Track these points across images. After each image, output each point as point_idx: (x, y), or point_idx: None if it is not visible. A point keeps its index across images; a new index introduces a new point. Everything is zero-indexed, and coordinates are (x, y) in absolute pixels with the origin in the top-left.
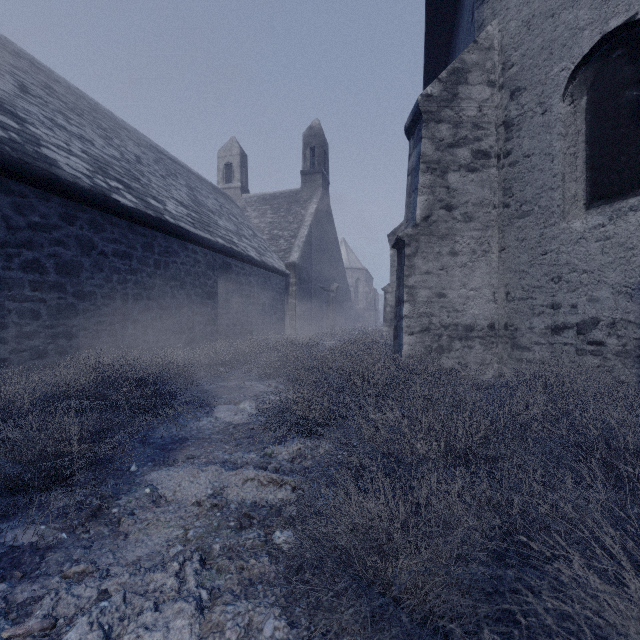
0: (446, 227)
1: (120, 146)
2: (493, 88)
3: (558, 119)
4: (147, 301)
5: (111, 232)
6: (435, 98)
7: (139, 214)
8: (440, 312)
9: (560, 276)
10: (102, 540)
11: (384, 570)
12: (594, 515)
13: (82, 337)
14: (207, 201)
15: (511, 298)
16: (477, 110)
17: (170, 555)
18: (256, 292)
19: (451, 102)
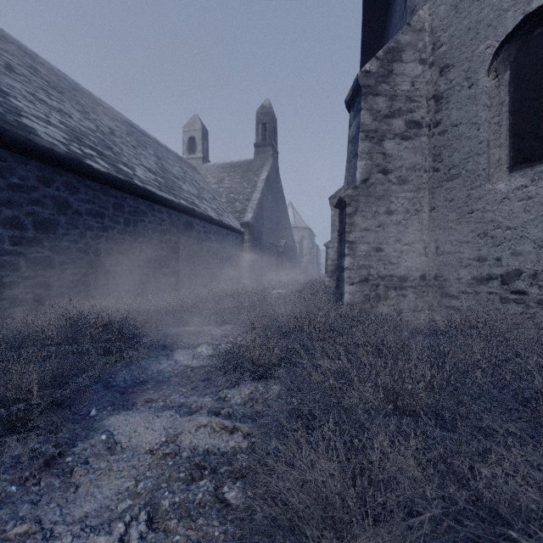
0: (383, 189)
1: (96, 120)
2: (424, 65)
3: (484, 92)
4: (118, 255)
5: (85, 193)
6: (373, 74)
7: (110, 178)
8: (377, 264)
9: (485, 232)
10: (52, 493)
11: None
12: None
13: (58, 287)
14: (173, 168)
15: (440, 252)
16: (410, 85)
17: (118, 511)
18: (215, 247)
19: (387, 78)
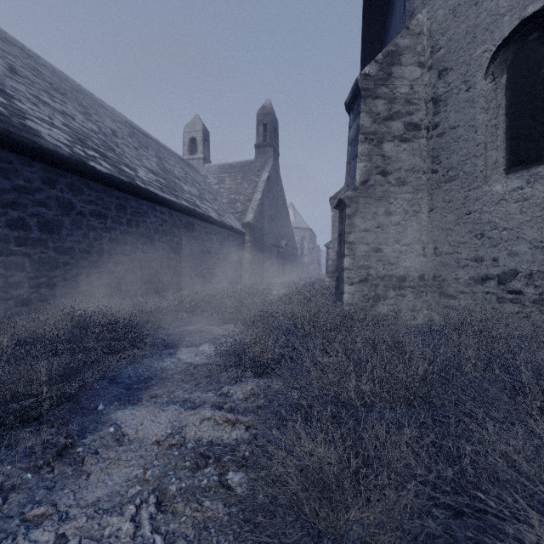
0: (382, 190)
1: (98, 121)
2: (423, 68)
3: (481, 95)
4: (120, 255)
5: (88, 195)
6: (372, 77)
7: (113, 179)
8: (377, 265)
9: (483, 233)
10: (65, 480)
11: (335, 519)
12: (539, 461)
13: (62, 287)
14: (174, 169)
15: (439, 252)
16: (409, 88)
17: (128, 496)
18: (216, 248)
19: (386, 81)
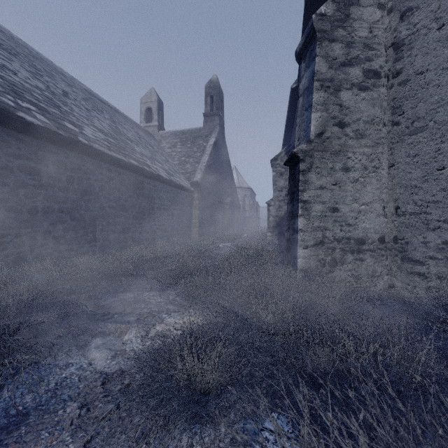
0: (339, 143)
1: (49, 82)
2: (383, 10)
3: None
4: (59, 213)
5: (17, 148)
6: (329, 17)
7: (48, 133)
8: (333, 226)
9: None
10: None
11: None
12: None
13: None
14: (128, 132)
15: (401, 212)
16: (368, 31)
17: None
18: (166, 205)
19: (344, 22)
